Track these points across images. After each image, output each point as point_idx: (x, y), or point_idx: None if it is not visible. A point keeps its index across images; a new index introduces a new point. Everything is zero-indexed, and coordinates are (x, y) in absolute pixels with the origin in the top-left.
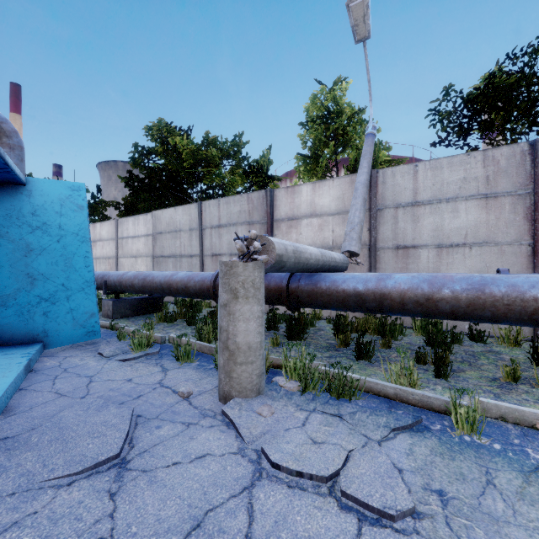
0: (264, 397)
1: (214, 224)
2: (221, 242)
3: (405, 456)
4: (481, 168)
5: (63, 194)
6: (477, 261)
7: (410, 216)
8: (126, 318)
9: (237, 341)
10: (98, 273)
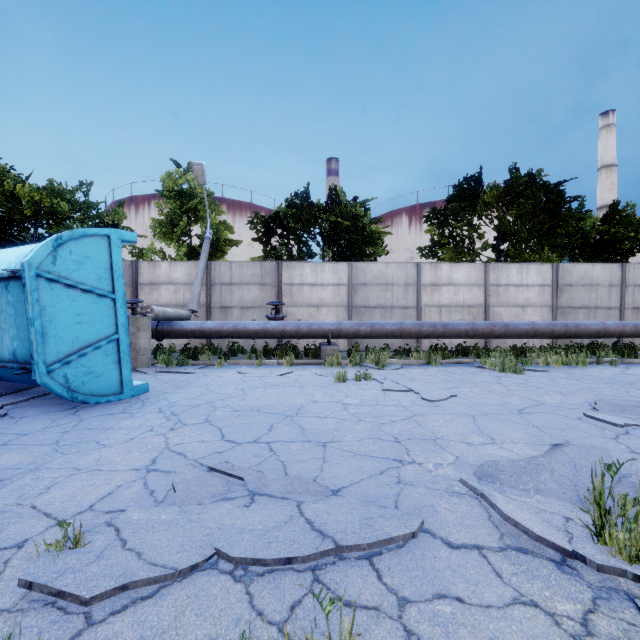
0: (152, 368)
1: None
2: None
3: (199, 370)
4: (260, 270)
5: None
6: (258, 316)
7: (229, 290)
8: None
9: (141, 347)
10: None
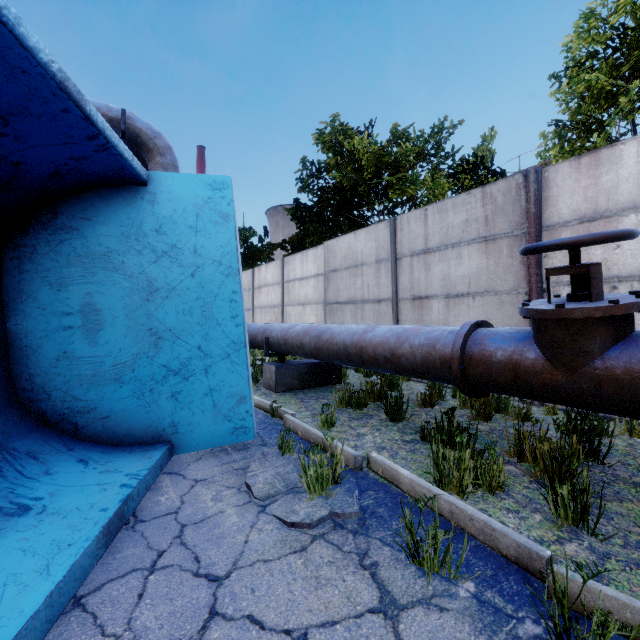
0: None
1: (416, 249)
2: (428, 276)
3: None
4: None
5: (200, 197)
6: None
7: None
8: (293, 393)
9: None
10: (259, 326)
